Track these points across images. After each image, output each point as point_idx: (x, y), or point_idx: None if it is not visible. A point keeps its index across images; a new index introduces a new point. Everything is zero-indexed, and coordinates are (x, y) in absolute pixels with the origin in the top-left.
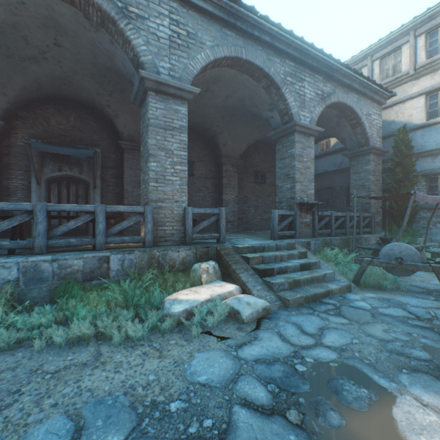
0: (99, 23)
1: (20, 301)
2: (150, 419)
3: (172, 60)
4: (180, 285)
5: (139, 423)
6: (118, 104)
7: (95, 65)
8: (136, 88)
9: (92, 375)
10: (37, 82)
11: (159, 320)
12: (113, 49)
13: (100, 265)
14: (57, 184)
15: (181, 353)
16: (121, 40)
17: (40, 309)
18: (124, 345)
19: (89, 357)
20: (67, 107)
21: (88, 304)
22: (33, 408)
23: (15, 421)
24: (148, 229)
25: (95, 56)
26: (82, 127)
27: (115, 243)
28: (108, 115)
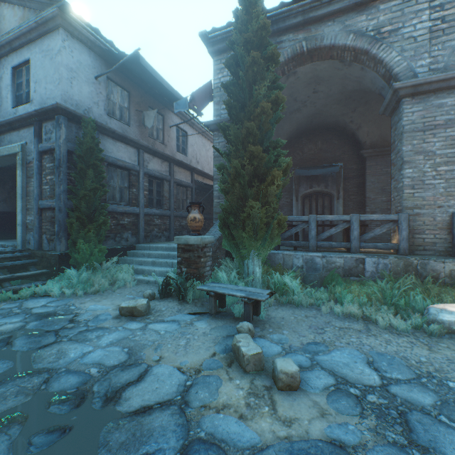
0: (351, 60)
1: (303, 281)
2: (427, 380)
3: (433, 52)
4: (447, 298)
5: (417, 377)
6: (360, 117)
7: (342, 93)
8: (387, 100)
9: (367, 338)
10: (297, 124)
11: (422, 323)
12: (362, 74)
13: (356, 265)
14: (308, 199)
15: (454, 356)
16: (371, 64)
17: (318, 289)
18: (388, 330)
19: (361, 328)
20: (314, 135)
21: (350, 293)
22: (335, 339)
23: (327, 341)
24: (402, 237)
25: (343, 86)
26: (326, 148)
27: (367, 247)
28: (349, 130)
